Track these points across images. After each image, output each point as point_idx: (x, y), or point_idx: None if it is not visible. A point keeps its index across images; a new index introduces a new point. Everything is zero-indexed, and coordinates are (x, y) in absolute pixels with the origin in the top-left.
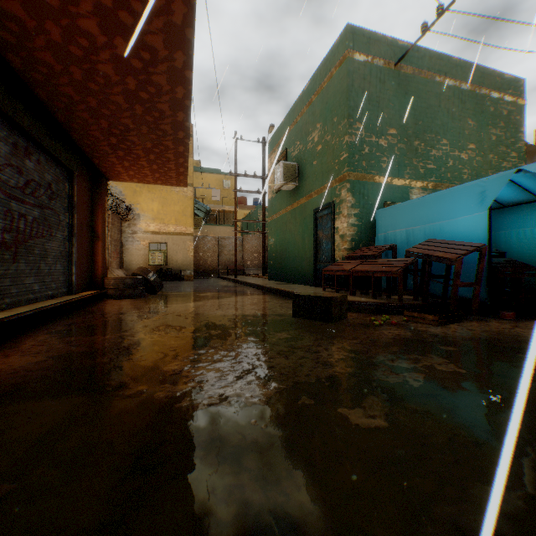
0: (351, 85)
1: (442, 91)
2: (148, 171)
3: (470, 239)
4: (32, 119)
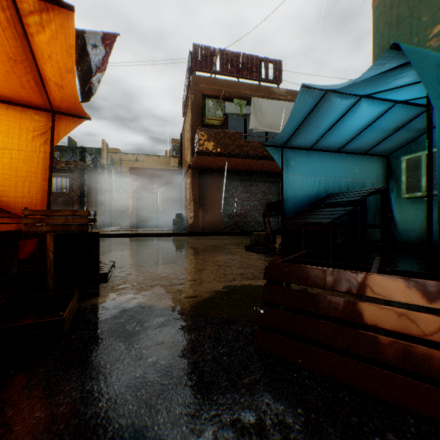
0: (374, 34)
1: None
2: None
3: (294, 195)
4: (247, 177)
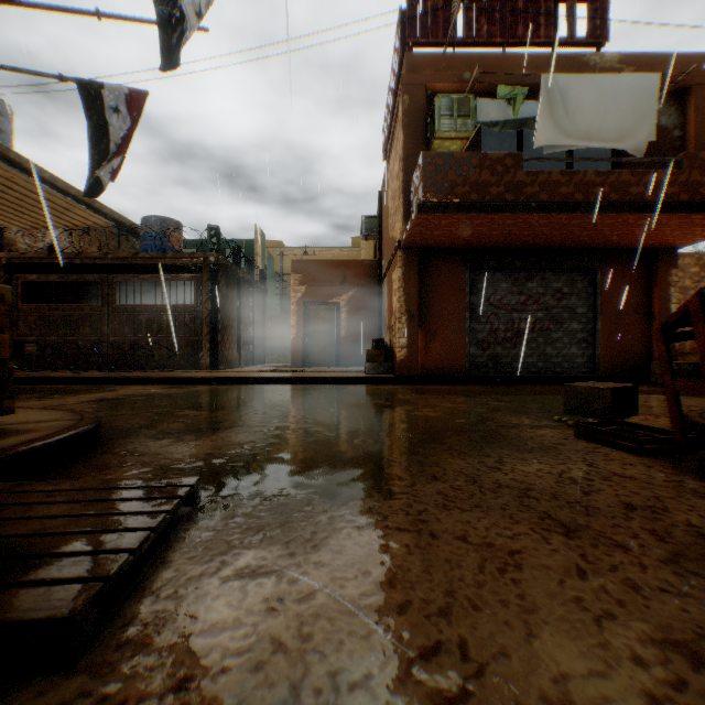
0: None
1: None
2: (674, 232)
3: None
4: (521, 260)
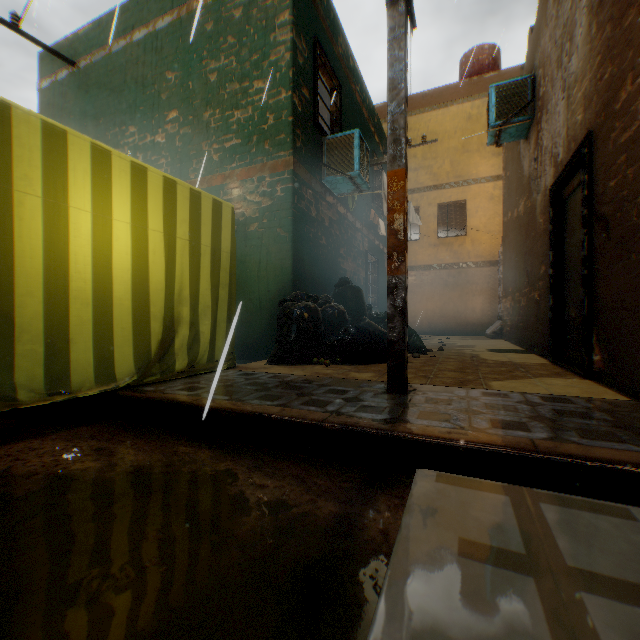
0: None
1: (130, 56)
2: None
3: None
4: None
